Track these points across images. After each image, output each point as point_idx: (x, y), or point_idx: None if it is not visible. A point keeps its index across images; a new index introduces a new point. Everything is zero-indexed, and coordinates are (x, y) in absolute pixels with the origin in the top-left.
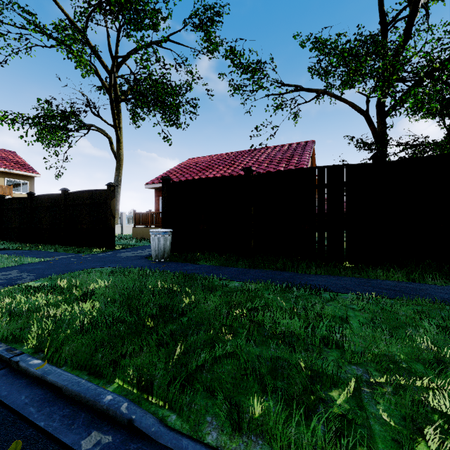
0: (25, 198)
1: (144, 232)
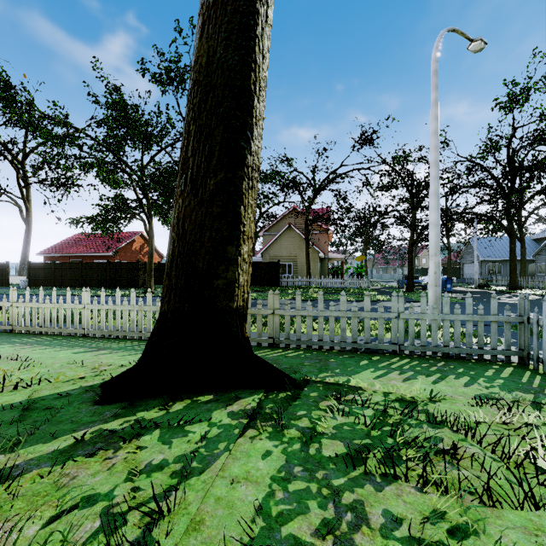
0: None
1: None
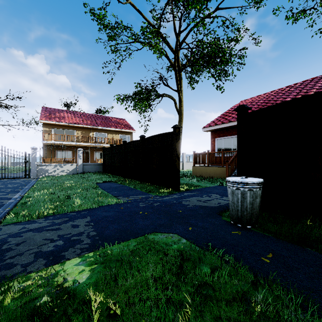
0: (121, 145)
1: (202, 170)
